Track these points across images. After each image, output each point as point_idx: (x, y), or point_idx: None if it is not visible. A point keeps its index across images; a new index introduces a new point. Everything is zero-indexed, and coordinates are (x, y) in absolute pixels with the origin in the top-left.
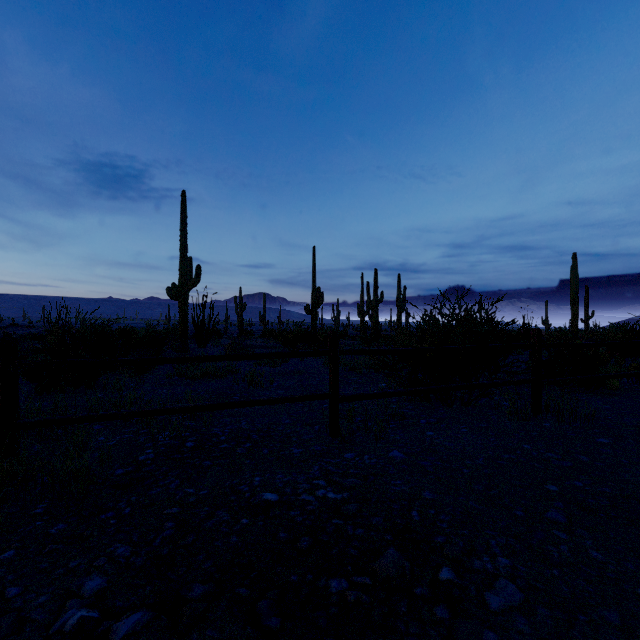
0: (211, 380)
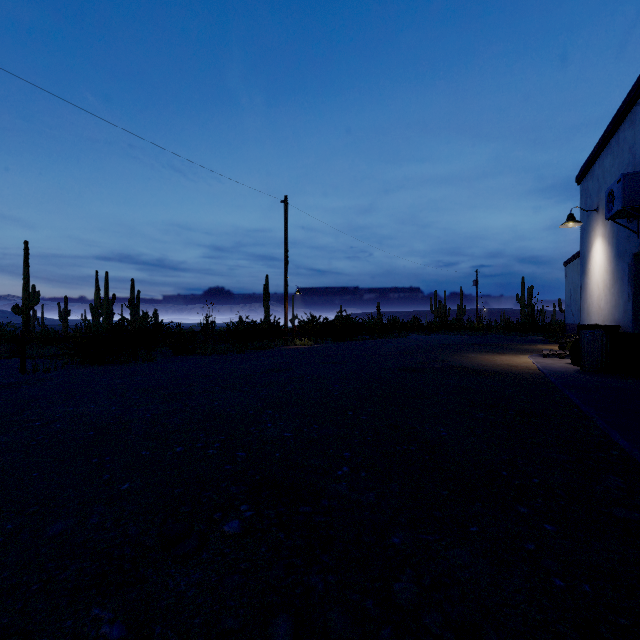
0: None
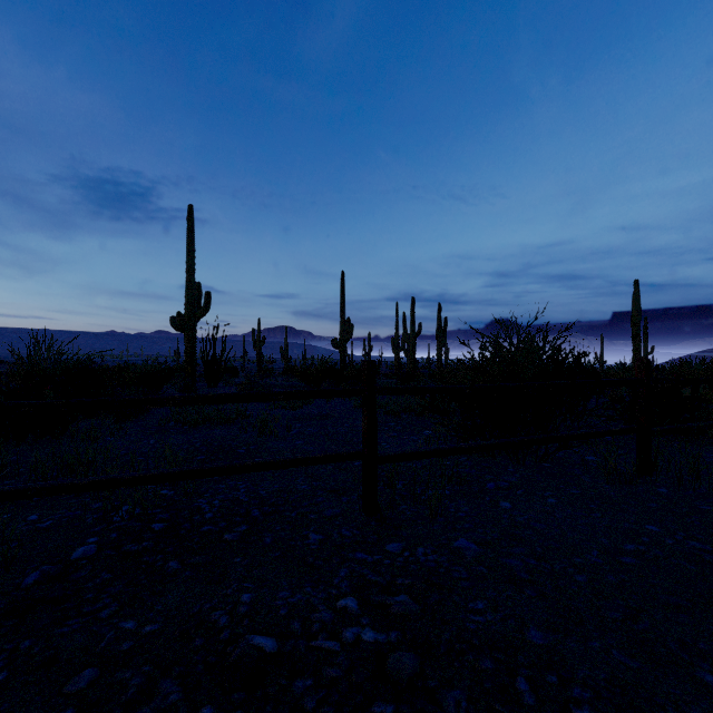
0: (215, 427)
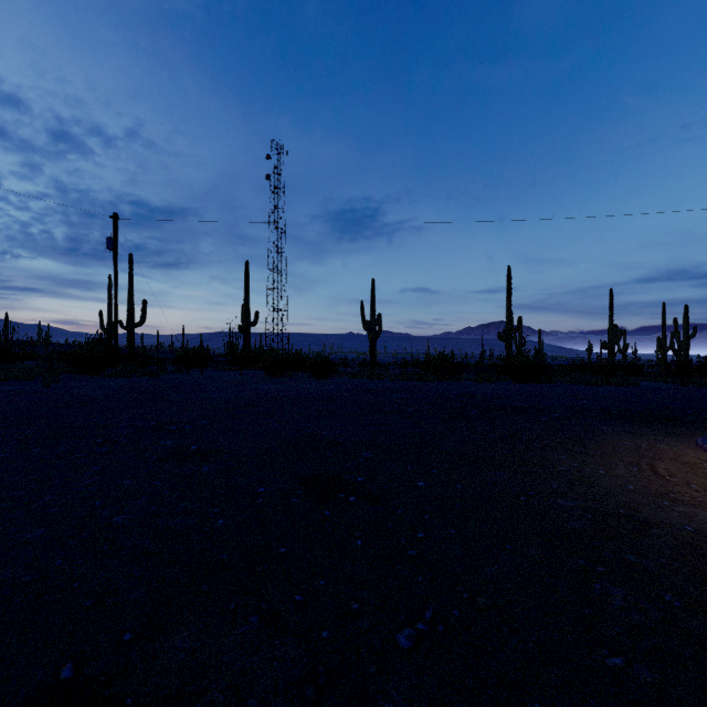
0: None
